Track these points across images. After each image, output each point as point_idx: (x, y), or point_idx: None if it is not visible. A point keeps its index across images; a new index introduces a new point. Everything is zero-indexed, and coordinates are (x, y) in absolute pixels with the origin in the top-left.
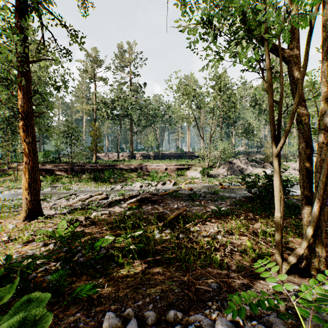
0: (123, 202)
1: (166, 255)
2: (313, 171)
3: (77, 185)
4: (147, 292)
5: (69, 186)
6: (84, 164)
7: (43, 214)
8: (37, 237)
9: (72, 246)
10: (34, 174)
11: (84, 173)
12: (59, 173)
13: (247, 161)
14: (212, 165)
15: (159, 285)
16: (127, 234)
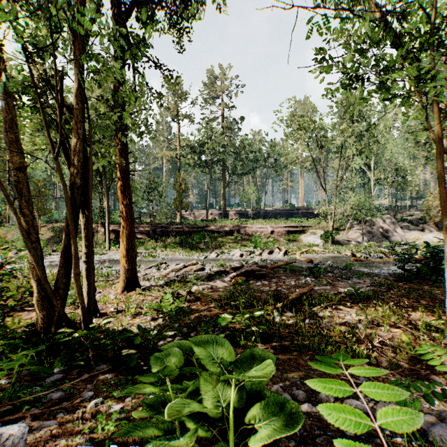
0: (223, 275)
1: (295, 342)
2: None
3: (162, 251)
4: (284, 376)
5: (154, 252)
6: (169, 225)
7: (140, 286)
8: (144, 310)
9: (182, 322)
10: (131, 240)
11: (168, 237)
12: (140, 236)
13: (394, 221)
14: (339, 227)
15: (294, 372)
16: (244, 314)
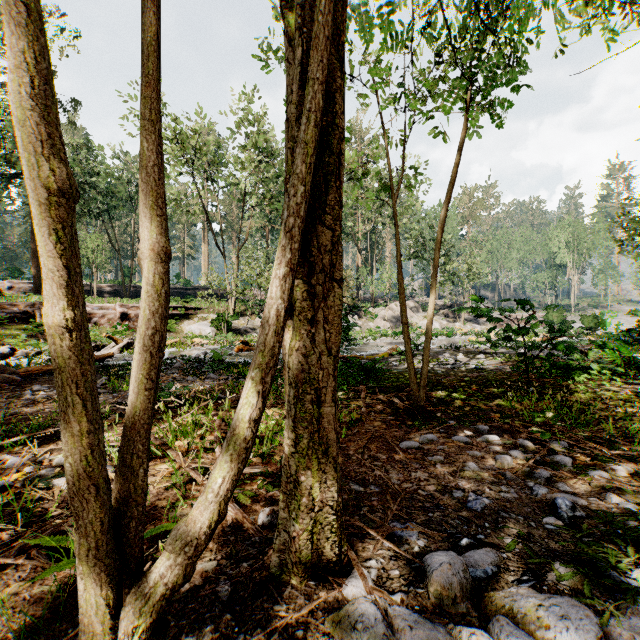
0: None
1: None
2: (409, 323)
3: None
4: None
5: None
6: None
7: None
8: None
9: None
10: None
11: None
12: None
13: None
14: (245, 311)
15: None
16: None
